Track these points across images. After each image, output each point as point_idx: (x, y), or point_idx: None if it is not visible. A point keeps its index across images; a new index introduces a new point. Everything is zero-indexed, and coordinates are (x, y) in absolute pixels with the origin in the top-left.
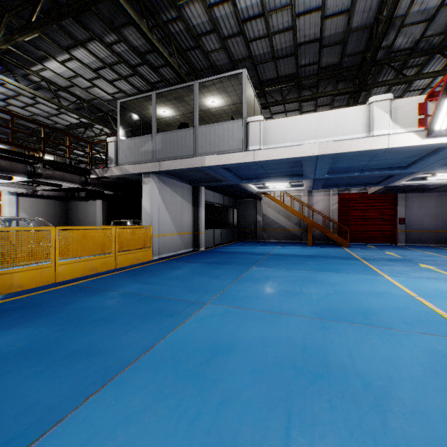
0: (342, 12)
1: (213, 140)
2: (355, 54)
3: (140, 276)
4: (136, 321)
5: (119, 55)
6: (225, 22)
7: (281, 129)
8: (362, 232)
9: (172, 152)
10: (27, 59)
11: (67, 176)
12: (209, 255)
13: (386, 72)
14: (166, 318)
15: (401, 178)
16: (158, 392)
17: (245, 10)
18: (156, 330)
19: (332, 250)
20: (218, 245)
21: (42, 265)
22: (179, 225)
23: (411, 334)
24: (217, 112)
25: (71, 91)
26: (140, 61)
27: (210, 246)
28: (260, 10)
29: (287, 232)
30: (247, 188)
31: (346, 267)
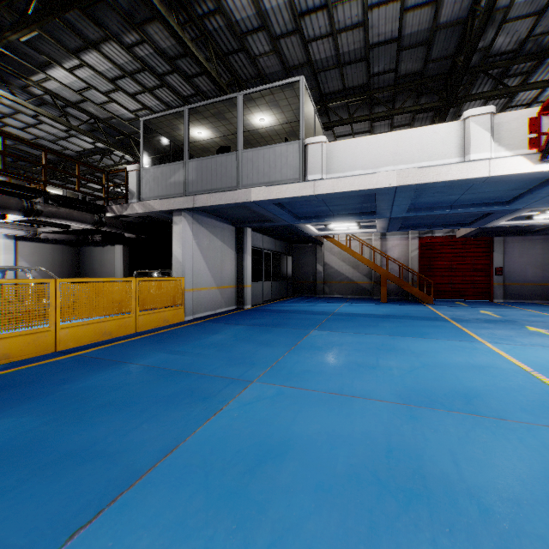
0: (428, 3)
1: (261, 168)
2: (442, 59)
3: (166, 342)
4: (156, 408)
5: (142, 60)
6: (277, 17)
7: (349, 153)
8: (448, 285)
9: (209, 183)
10: (26, 65)
11: (75, 214)
12: (256, 314)
13: (481, 82)
14: (197, 402)
15: (500, 217)
16: (178, 523)
17: (303, 1)
18: (182, 420)
19: (412, 308)
20: (269, 302)
21: (38, 329)
22: (218, 277)
23: (535, 428)
24: (267, 133)
25: (83, 107)
26: (168, 68)
27: (258, 303)
28: (322, 1)
29: (354, 285)
30: (305, 230)
31: (432, 331)
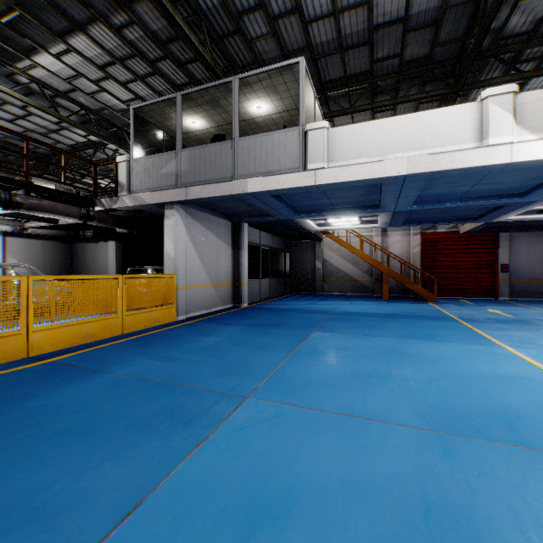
0: None
1: (258, 157)
2: (451, 42)
3: (153, 346)
4: (126, 435)
5: (132, 45)
6: None
7: (353, 139)
8: (452, 282)
9: (202, 174)
10: (10, 50)
11: (60, 207)
12: (253, 313)
13: (491, 68)
14: (178, 427)
15: (511, 210)
16: None
17: None
18: (155, 455)
19: (416, 306)
20: (266, 299)
21: (7, 333)
22: (213, 274)
23: None
24: (264, 122)
25: (73, 97)
26: (160, 53)
27: (255, 301)
28: None
29: (354, 282)
30: (304, 225)
31: (443, 333)
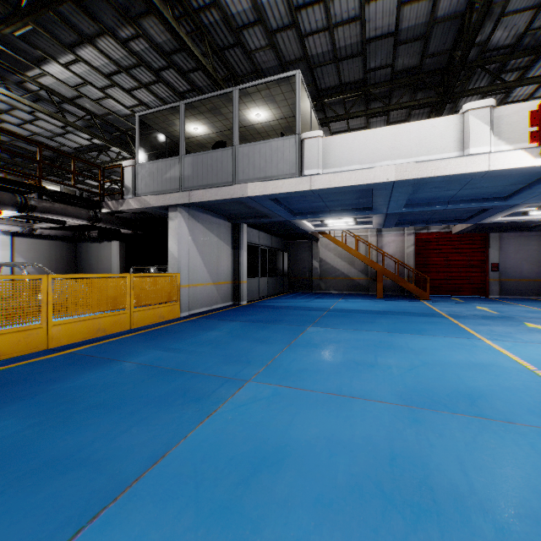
0: None
1: (257, 163)
2: (439, 54)
3: (161, 339)
4: (147, 409)
5: (137, 55)
6: (273, 10)
7: (346, 148)
8: (444, 281)
9: (205, 179)
10: (21, 60)
11: (70, 209)
12: (252, 310)
13: (478, 77)
14: (190, 404)
15: (497, 212)
16: None
17: None
18: (173, 423)
19: (409, 304)
20: (265, 298)
21: (30, 326)
22: (214, 273)
23: None
24: (263, 128)
25: (79, 103)
26: (164, 63)
27: (254, 299)
28: None
29: (350, 281)
30: (301, 226)
31: (430, 328)
